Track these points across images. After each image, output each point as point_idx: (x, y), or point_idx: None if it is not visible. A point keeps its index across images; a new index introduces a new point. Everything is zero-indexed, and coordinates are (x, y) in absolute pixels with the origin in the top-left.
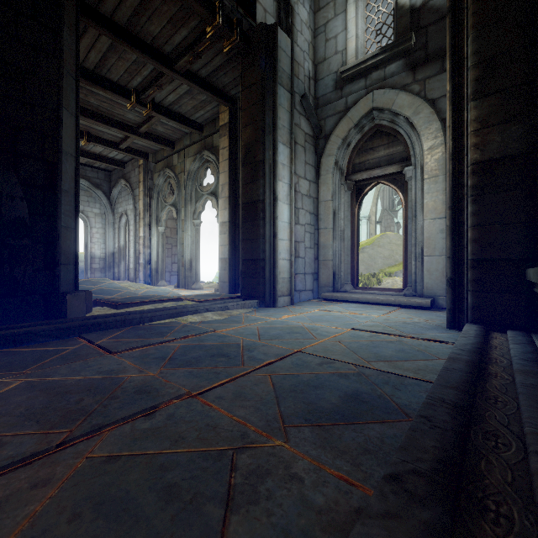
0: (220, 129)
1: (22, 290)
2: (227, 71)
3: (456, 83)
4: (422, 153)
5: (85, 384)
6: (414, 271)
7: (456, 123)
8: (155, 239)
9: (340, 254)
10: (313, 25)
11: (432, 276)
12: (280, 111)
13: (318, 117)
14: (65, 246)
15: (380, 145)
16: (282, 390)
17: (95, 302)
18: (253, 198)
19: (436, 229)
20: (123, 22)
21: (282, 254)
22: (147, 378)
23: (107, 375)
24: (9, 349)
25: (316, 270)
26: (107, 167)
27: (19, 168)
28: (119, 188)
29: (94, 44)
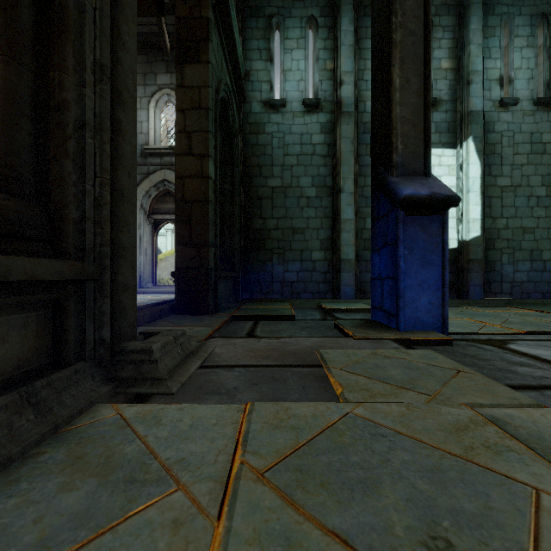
0: None
1: None
2: None
3: None
4: None
5: None
6: None
7: None
8: None
9: (145, 264)
10: None
11: None
12: None
13: None
14: None
15: (169, 201)
16: None
17: None
18: None
19: None
20: None
21: None
22: None
23: None
24: None
25: None
26: None
27: None
28: None
29: None
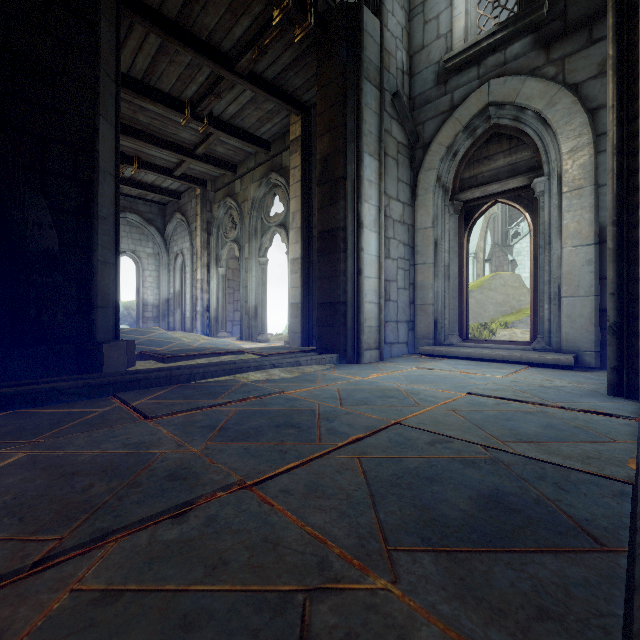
0: (291, 144)
1: (51, 338)
2: (299, 70)
3: (623, 44)
4: (559, 158)
5: (102, 462)
6: (548, 317)
7: (625, 100)
8: (215, 282)
9: (444, 296)
10: (408, 5)
11: (574, 325)
12: (366, 113)
13: (414, 121)
14: (102, 285)
15: (498, 152)
16: (378, 483)
17: (141, 354)
18: (331, 225)
19: (581, 259)
20: (174, 14)
21: (368, 296)
22: (186, 456)
23: (134, 449)
24: (27, 409)
25: (412, 317)
26: (161, 200)
27: (48, 189)
28: (174, 224)
29: (141, 47)
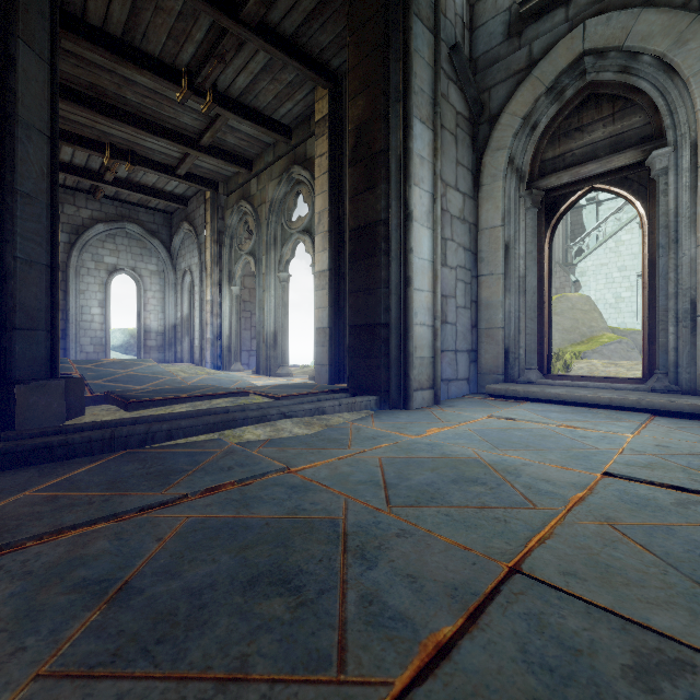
0: (316, 126)
1: None
2: (325, 21)
3: None
4: (694, 117)
5: None
6: (674, 344)
7: None
8: (227, 303)
9: (518, 317)
10: None
11: None
12: (416, 62)
13: (476, 88)
14: (25, 296)
15: (596, 121)
16: None
17: (105, 396)
18: (368, 218)
19: None
20: None
21: (419, 315)
22: None
23: None
24: None
25: (474, 345)
26: (166, 208)
27: None
28: (182, 235)
29: None
